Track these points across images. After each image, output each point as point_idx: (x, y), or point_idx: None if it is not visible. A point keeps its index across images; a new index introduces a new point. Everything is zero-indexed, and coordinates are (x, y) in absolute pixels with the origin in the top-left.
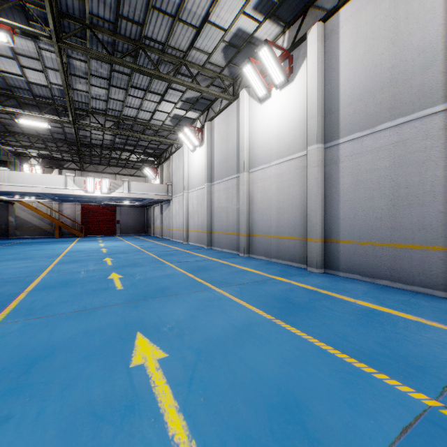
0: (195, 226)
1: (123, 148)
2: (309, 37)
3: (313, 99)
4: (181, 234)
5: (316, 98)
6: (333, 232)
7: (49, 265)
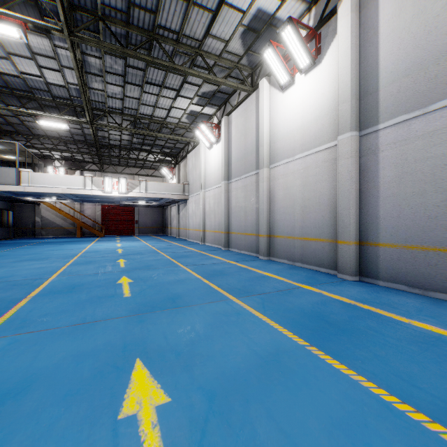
0: (211, 226)
1: (140, 148)
2: (341, 9)
3: (346, 80)
4: (197, 234)
5: (350, 78)
6: (371, 234)
7: (62, 267)
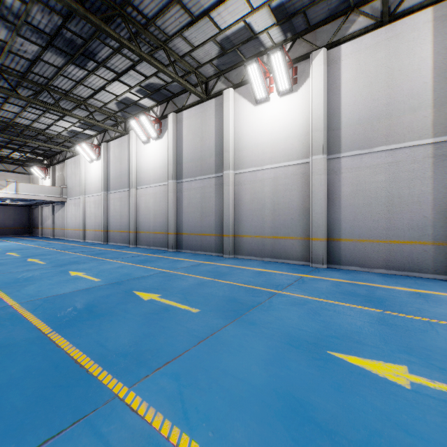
0: (92, 226)
1: (5, 145)
2: (169, 118)
3: (171, 154)
4: (77, 233)
5: (172, 154)
6: (180, 229)
7: None
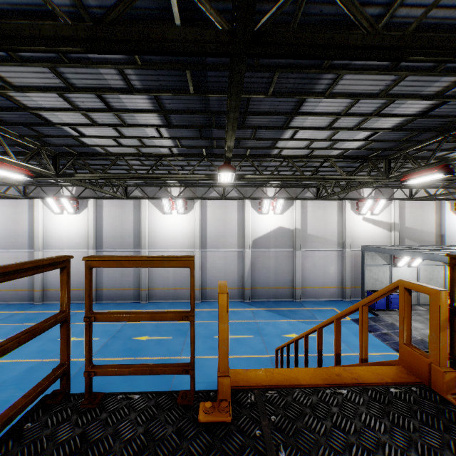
0: None
1: None
2: (90, 202)
3: (92, 230)
4: None
5: (93, 230)
6: (100, 286)
7: None
